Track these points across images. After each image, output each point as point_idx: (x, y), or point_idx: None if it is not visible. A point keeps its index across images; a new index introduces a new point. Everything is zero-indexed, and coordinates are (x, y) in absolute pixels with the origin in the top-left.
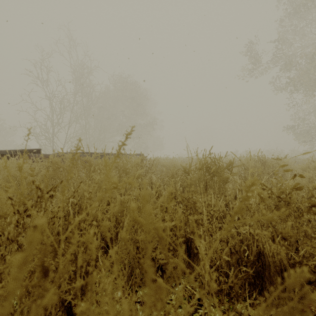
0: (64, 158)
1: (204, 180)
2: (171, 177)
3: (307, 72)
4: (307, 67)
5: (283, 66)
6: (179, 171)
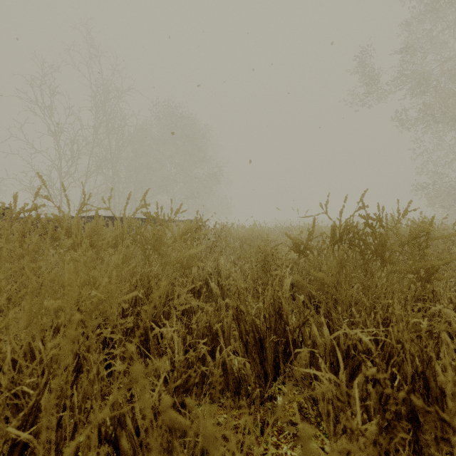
0: (57, 224)
1: (346, 271)
2: (261, 261)
3: (451, 96)
4: (451, 89)
5: (415, 87)
6: (278, 248)
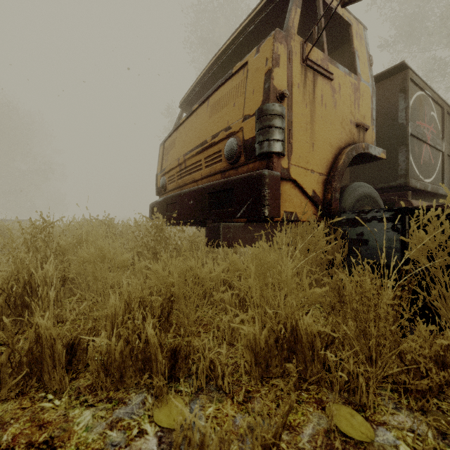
0: None
1: None
2: None
3: None
4: None
5: None
6: None
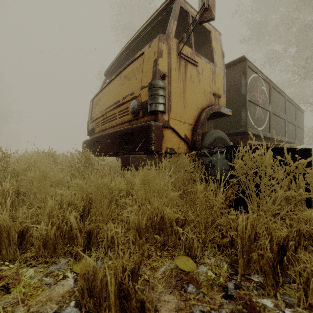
0: None
1: None
2: None
3: None
4: None
5: None
6: None
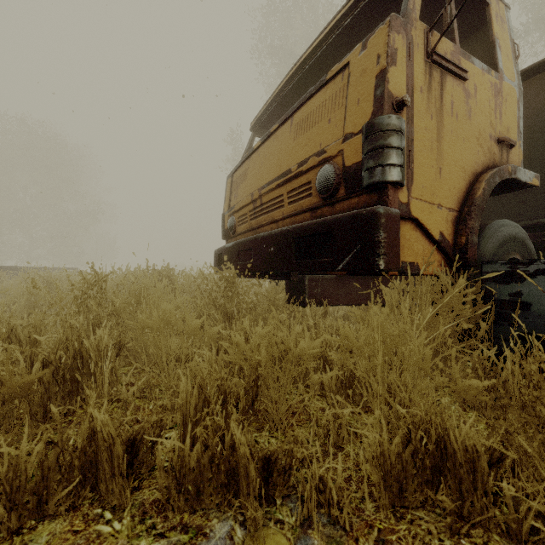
0: None
1: None
2: None
3: None
4: None
5: None
6: None
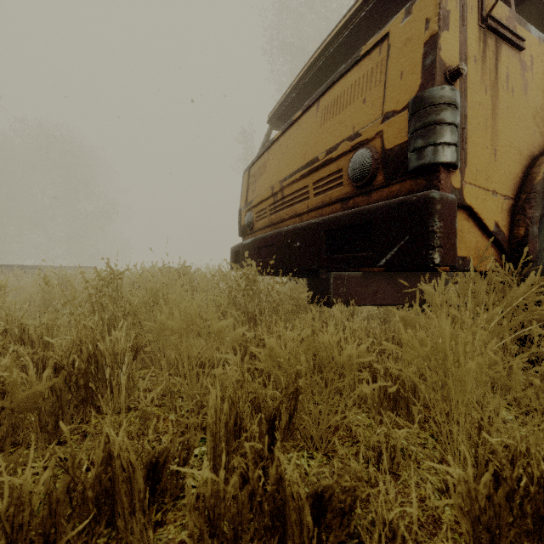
0: None
1: None
2: None
3: None
4: None
5: None
6: None
